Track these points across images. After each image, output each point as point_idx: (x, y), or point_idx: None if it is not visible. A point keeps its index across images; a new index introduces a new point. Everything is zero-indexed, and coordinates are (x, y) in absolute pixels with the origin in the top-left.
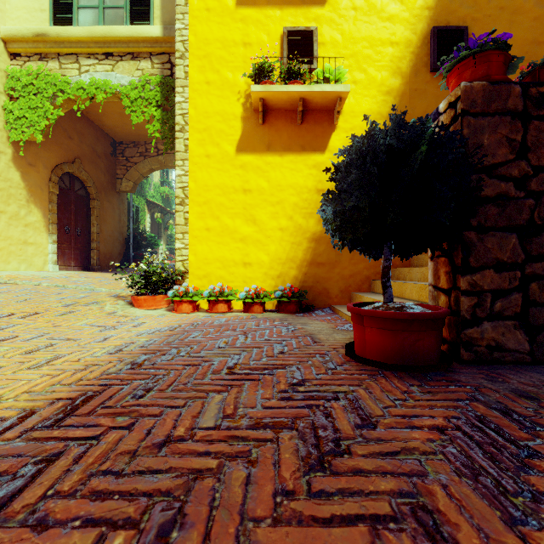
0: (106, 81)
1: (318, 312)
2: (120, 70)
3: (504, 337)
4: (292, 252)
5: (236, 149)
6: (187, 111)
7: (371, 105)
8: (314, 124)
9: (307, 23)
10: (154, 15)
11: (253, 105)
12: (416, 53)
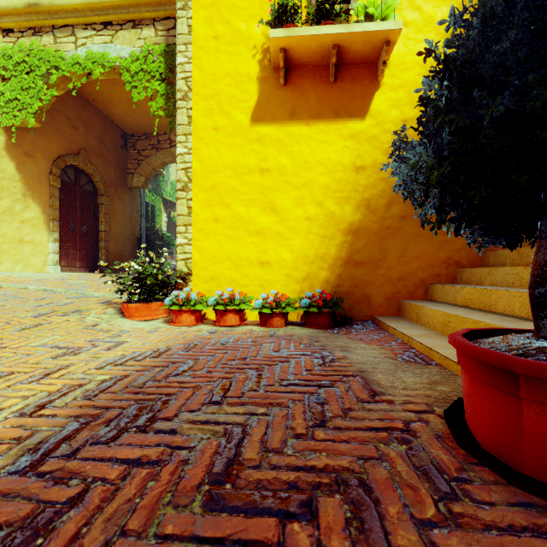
0: (104, 53)
1: (358, 326)
2: (120, 41)
3: None
4: (323, 248)
5: (251, 118)
6: (191, 74)
7: None
8: (351, 82)
9: None
10: None
11: (272, 61)
12: None
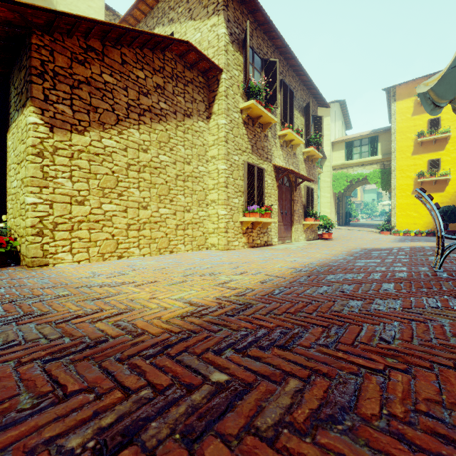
0: (362, 173)
1: None
2: (366, 169)
3: None
4: (431, 220)
5: (411, 193)
6: (395, 185)
7: None
8: (439, 184)
9: (436, 156)
10: (378, 152)
11: (417, 182)
12: None
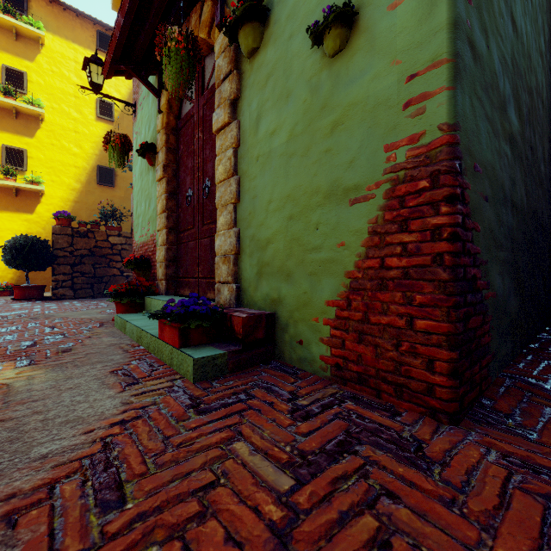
0: None
1: None
2: None
3: (66, 292)
4: None
5: None
6: None
7: (63, 194)
8: (26, 198)
9: (21, 144)
10: None
11: None
12: (89, 174)
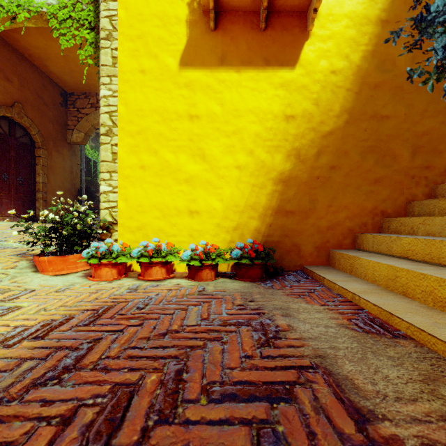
0: None
1: (290, 277)
2: None
3: None
4: (253, 197)
5: (180, 62)
6: (115, 13)
7: (356, 7)
8: (282, 30)
9: None
10: None
11: (202, 2)
12: None
